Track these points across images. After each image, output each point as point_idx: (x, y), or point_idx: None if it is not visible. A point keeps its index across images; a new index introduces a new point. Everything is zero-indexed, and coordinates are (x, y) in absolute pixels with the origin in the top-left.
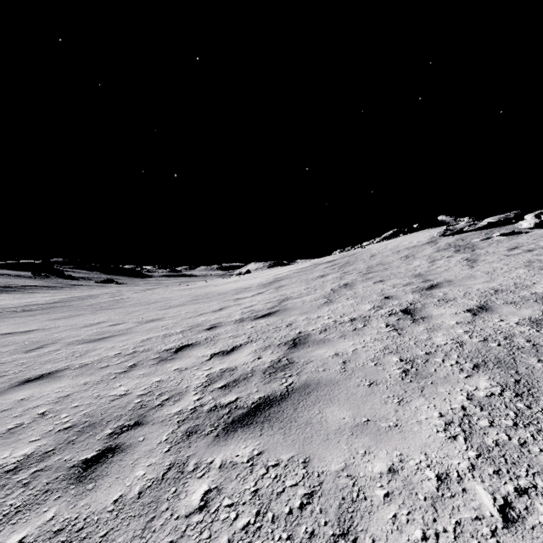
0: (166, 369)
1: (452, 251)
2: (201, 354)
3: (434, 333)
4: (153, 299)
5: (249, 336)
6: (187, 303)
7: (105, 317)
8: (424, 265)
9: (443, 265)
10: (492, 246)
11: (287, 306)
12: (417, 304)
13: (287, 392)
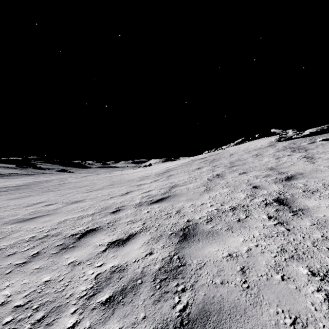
0: (62, 262)
1: (290, 151)
2: (99, 242)
3: (326, 230)
4: (84, 184)
5: (144, 222)
6: (106, 187)
7: (46, 198)
8: (272, 161)
9: (288, 161)
10: (319, 147)
11: (175, 193)
12: (286, 194)
13: (181, 326)
